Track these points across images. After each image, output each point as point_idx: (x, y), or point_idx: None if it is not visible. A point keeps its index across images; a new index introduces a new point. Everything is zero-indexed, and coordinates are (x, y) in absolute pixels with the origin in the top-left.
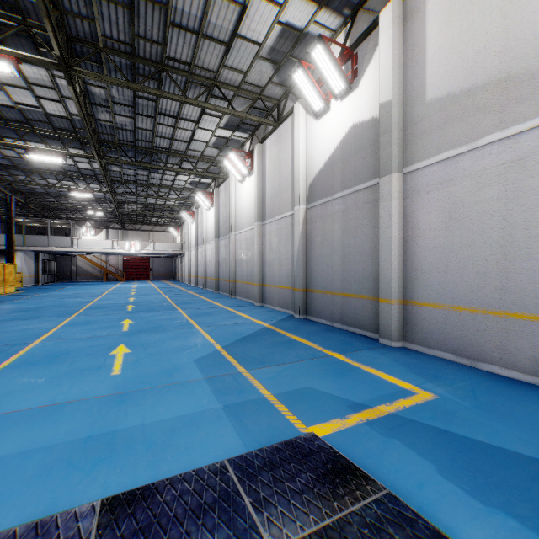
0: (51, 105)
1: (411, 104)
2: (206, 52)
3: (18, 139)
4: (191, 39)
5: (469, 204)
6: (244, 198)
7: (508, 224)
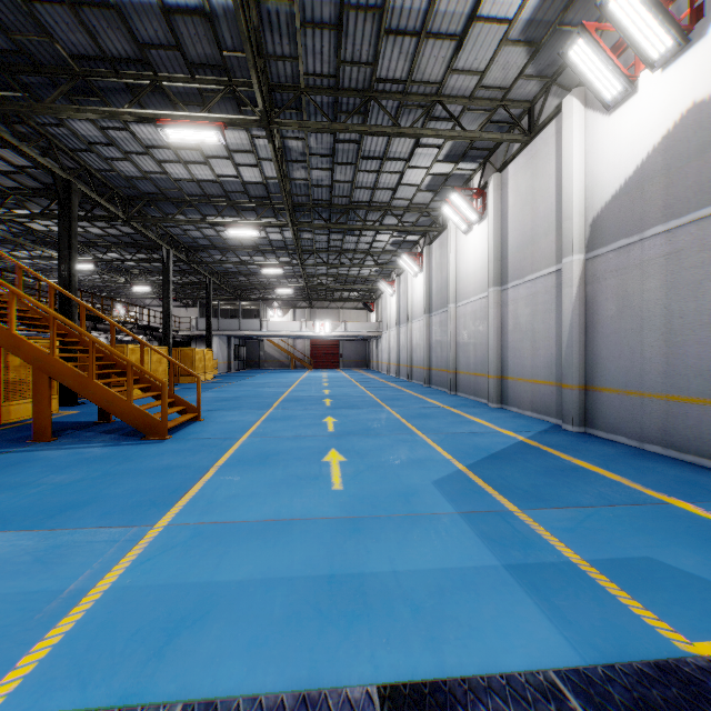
0: (248, 172)
1: None
2: (429, 58)
3: (217, 215)
4: (410, 45)
5: None
6: (471, 255)
7: None
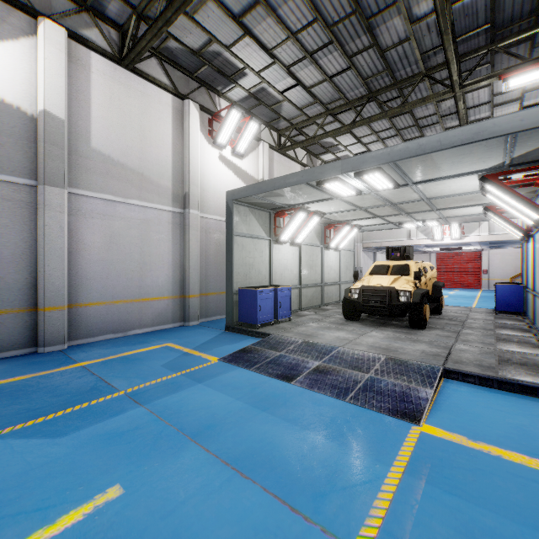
0: None
1: (76, 137)
2: None
3: None
4: None
5: (123, 236)
6: None
7: (143, 252)
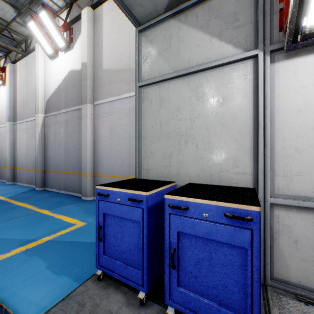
0: None
1: (97, 68)
2: None
3: None
4: None
5: (118, 125)
6: (0, 102)
7: (130, 136)
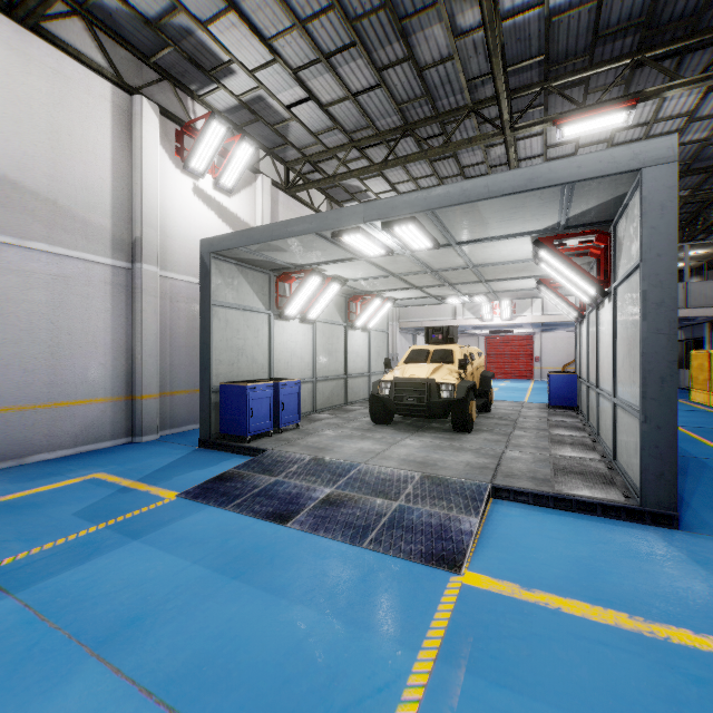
0: None
1: None
2: None
3: None
4: None
5: (18, 300)
6: None
7: (57, 328)
